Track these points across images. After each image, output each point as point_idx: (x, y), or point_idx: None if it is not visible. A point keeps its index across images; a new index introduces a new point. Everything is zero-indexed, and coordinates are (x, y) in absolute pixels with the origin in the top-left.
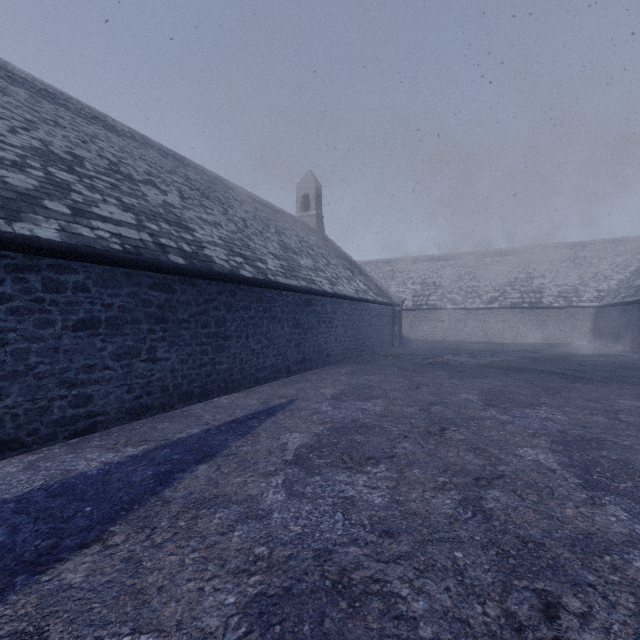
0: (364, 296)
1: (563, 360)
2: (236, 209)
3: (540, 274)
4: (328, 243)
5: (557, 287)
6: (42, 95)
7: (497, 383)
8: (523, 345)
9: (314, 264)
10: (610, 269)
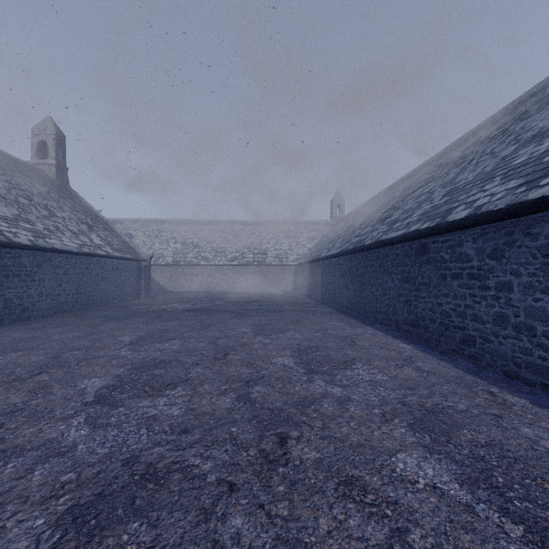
0: (92, 251)
1: (256, 302)
2: None
3: (267, 241)
4: (69, 196)
5: (276, 251)
6: None
7: (174, 324)
8: (249, 293)
9: (18, 214)
10: (306, 240)
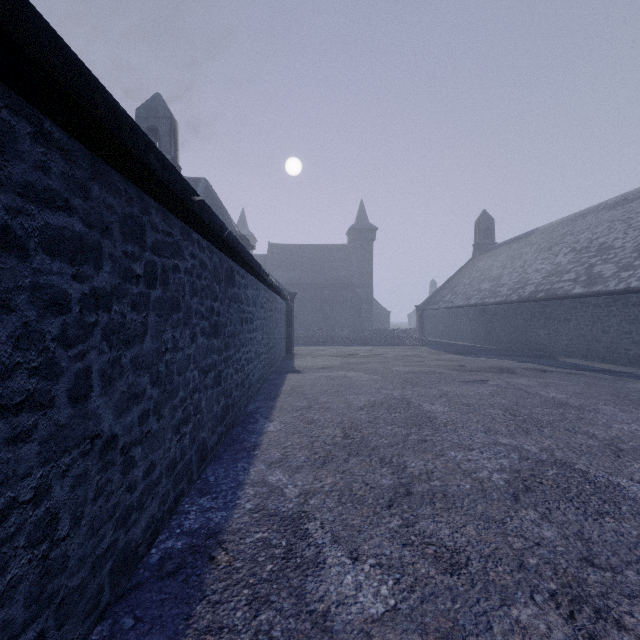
0: None
1: None
2: None
3: None
4: None
5: None
6: None
7: None
8: None
9: None
10: None
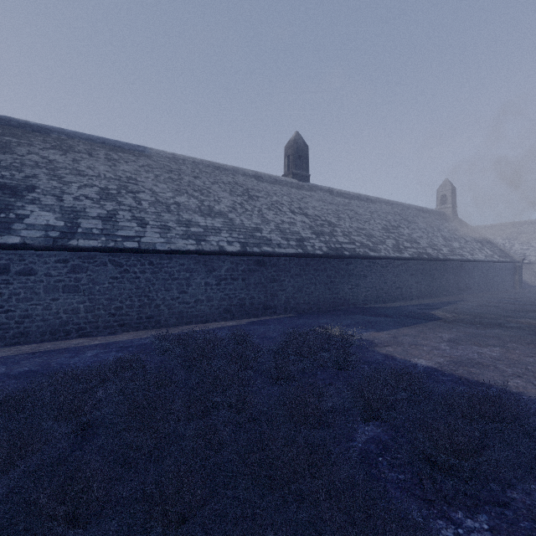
0: (491, 259)
1: None
2: (419, 223)
3: None
4: (461, 224)
5: None
6: (357, 199)
7: None
8: None
9: (459, 244)
10: None
